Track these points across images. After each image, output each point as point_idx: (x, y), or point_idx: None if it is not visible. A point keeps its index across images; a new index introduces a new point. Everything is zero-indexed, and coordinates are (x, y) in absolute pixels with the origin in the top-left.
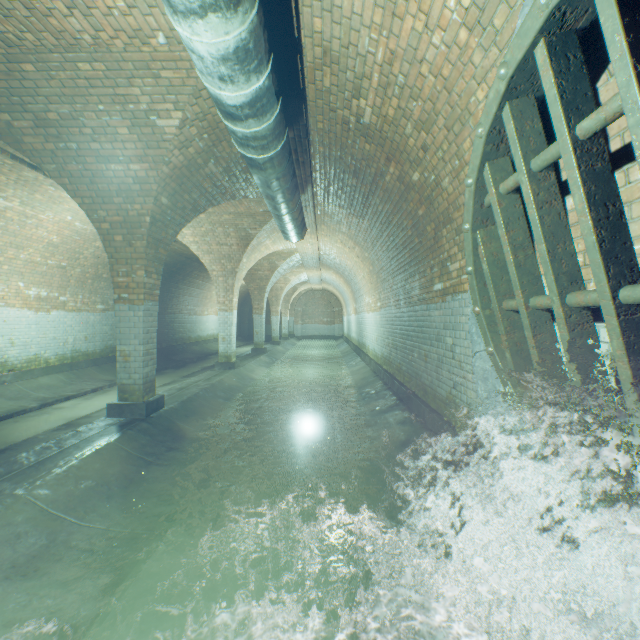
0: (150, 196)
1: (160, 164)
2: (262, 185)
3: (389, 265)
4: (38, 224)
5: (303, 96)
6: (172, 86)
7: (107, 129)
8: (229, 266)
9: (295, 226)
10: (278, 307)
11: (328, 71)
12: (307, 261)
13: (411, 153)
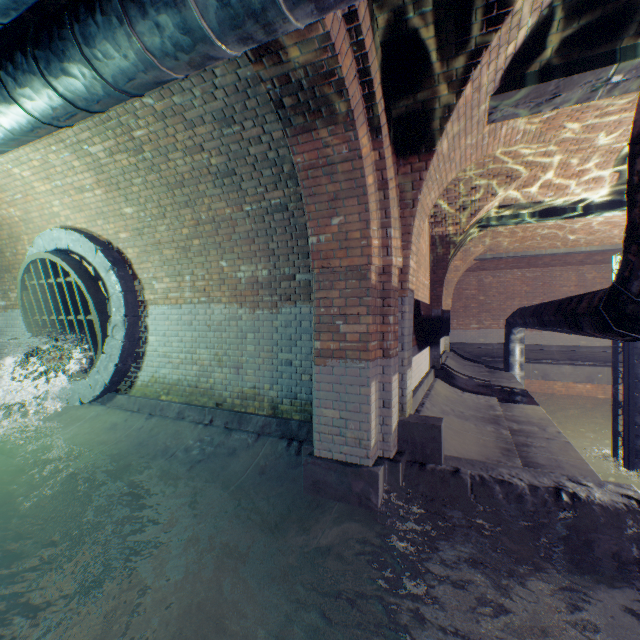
0: None
1: None
2: None
3: None
4: None
5: None
6: None
7: None
8: None
9: None
10: None
11: None
12: None
13: None
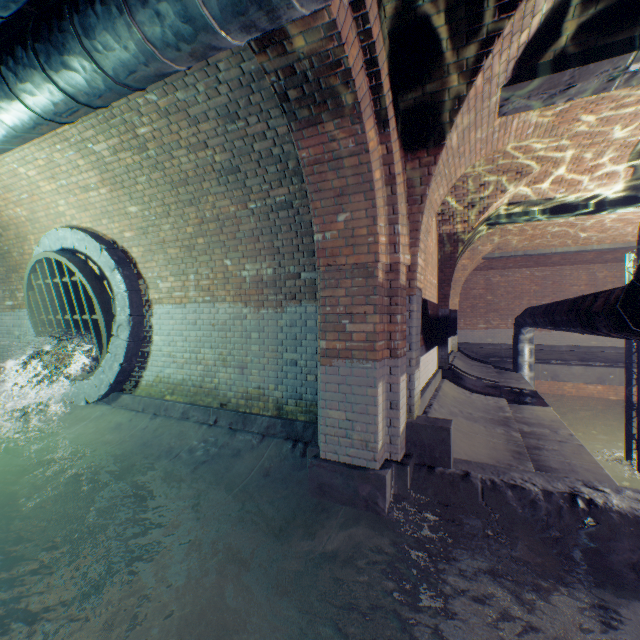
0: None
1: None
2: None
3: None
4: None
5: None
6: None
7: None
8: None
9: None
10: None
11: None
12: None
13: None
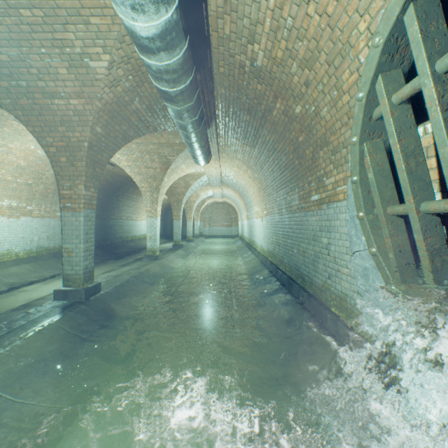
0: (87, 126)
1: (94, 99)
2: (175, 116)
3: (273, 182)
4: (8, 151)
5: (208, 42)
6: (100, 32)
7: (49, 69)
8: (154, 184)
9: (202, 152)
10: (191, 214)
11: (228, 19)
12: (212, 181)
13: (295, 89)
